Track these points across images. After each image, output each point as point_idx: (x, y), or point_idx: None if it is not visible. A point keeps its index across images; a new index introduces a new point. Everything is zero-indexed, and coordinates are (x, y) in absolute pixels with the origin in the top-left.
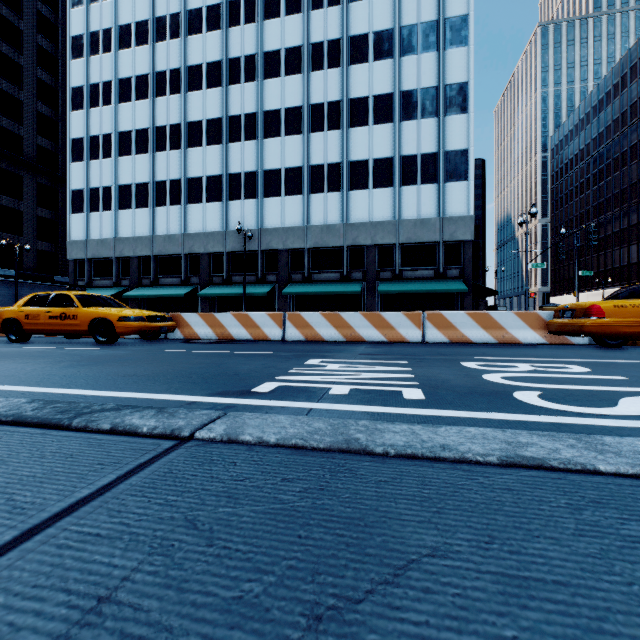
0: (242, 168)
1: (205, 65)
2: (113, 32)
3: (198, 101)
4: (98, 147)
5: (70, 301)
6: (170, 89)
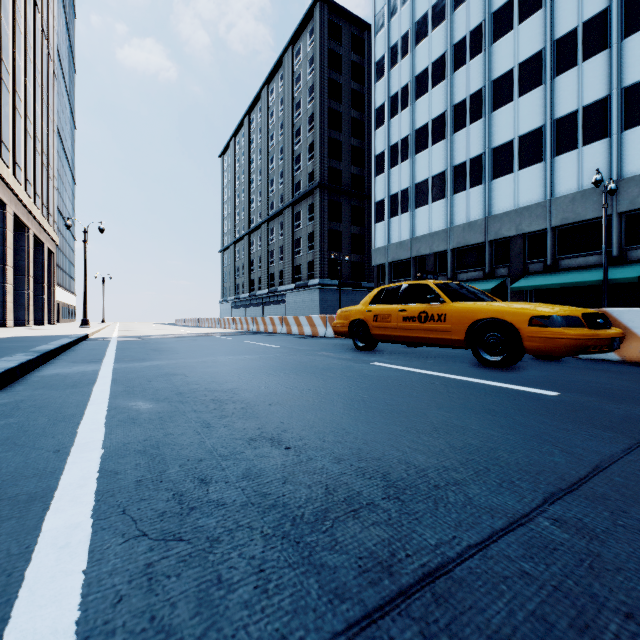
0: (578, 102)
1: None
2: (410, 33)
3: (506, 47)
4: (397, 154)
5: (430, 293)
6: (470, 54)
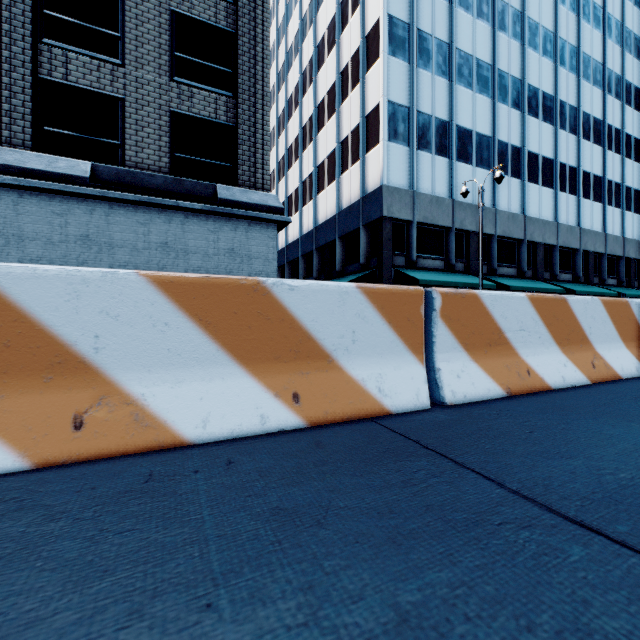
0: (567, 160)
1: (541, 27)
2: None
3: (535, 64)
4: (429, 53)
5: None
6: (511, 31)
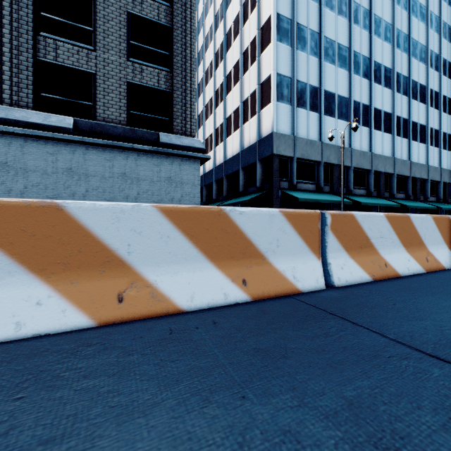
0: (401, 114)
1: (383, 21)
2: None
3: (379, 47)
4: (305, 39)
5: None
6: (362, 23)
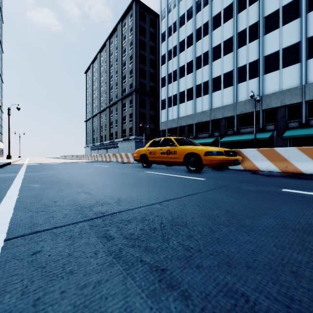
0: (247, 61)
1: (222, 11)
2: (177, 21)
3: (218, 33)
4: (171, 78)
5: (171, 142)
6: (203, 35)
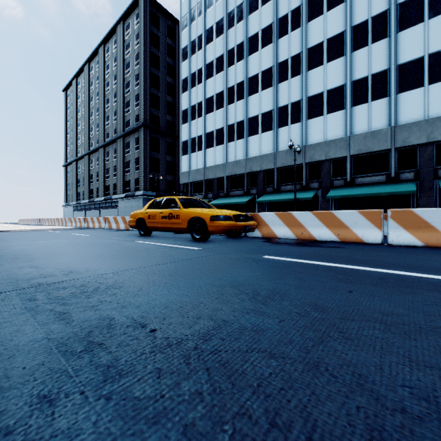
0: (289, 100)
1: (260, 31)
2: (203, 35)
3: (255, 60)
4: (195, 112)
5: (175, 203)
6: (236, 59)
